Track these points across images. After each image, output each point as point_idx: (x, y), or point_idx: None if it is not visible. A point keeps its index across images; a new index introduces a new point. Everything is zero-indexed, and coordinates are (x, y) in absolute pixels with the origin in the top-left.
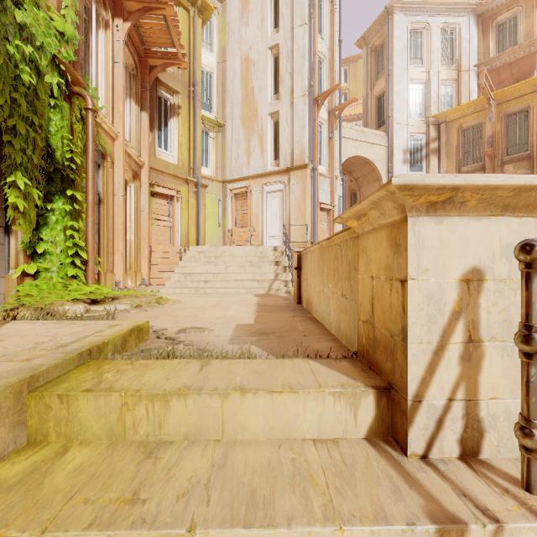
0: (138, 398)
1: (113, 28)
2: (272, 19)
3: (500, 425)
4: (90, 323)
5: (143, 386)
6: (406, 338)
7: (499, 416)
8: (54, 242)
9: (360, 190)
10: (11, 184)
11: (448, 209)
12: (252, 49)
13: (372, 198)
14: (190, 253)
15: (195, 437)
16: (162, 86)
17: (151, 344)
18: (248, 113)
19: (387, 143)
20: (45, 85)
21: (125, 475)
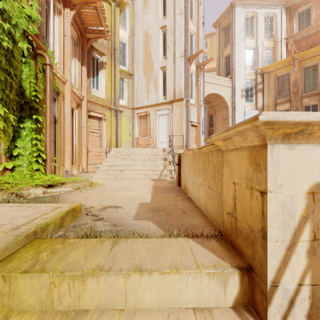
0: (62, 278)
1: (64, 15)
2: (162, 10)
3: None
4: (41, 206)
5: (67, 267)
6: (265, 237)
7: None
8: (24, 148)
9: (215, 113)
10: None
11: (299, 138)
12: (150, 28)
13: (238, 129)
14: (112, 153)
15: (105, 307)
16: (95, 50)
17: (82, 220)
18: (148, 67)
19: (231, 85)
20: (18, 49)
21: None
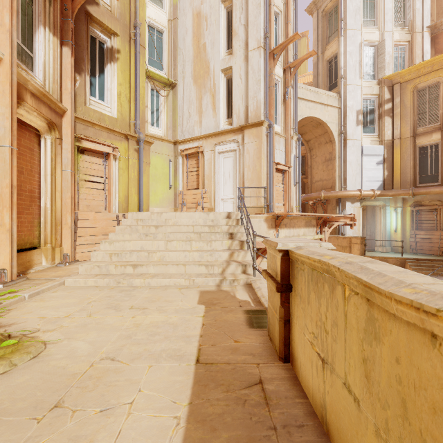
0: None
1: None
2: None
3: None
4: None
5: None
6: None
7: None
8: None
9: (311, 152)
10: None
11: None
12: (204, 3)
13: None
14: (126, 222)
15: None
16: (95, 23)
17: None
18: (200, 70)
19: (339, 105)
20: None
21: None
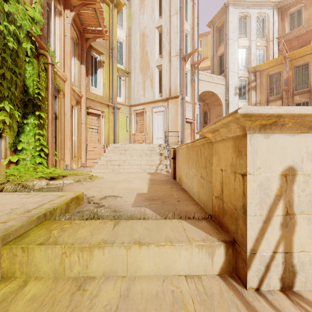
0: (72, 249)
1: (64, 16)
2: (158, 11)
3: (307, 269)
4: (47, 194)
5: (76, 240)
6: (246, 212)
7: (306, 263)
8: (28, 142)
9: (209, 110)
10: (2, 108)
11: (273, 129)
12: (146, 28)
13: (223, 121)
14: (109, 148)
15: (109, 274)
16: (93, 49)
17: (84, 207)
18: (144, 66)
19: (225, 83)
20: (23, 49)
21: (62, 303)
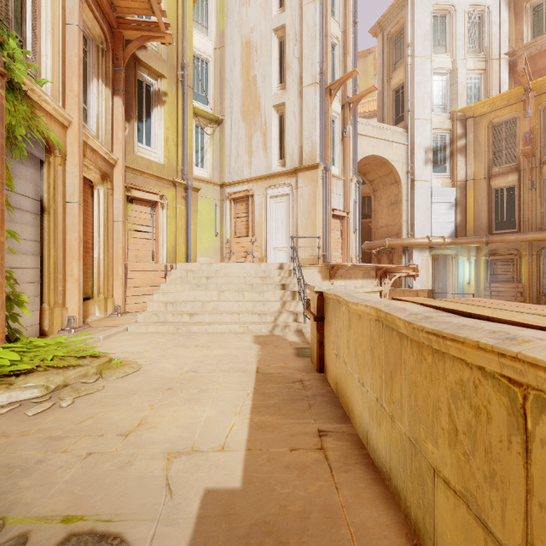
0: None
1: None
2: None
3: None
4: None
5: None
6: None
7: None
8: None
9: (375, 193)
10: None
11: None
12: (254, 31)
13: None
14: (176, 272)
15: None
16: (143, 67)
17: None
18: (250, 106)
19: (406, 141)
20: None
21: None
